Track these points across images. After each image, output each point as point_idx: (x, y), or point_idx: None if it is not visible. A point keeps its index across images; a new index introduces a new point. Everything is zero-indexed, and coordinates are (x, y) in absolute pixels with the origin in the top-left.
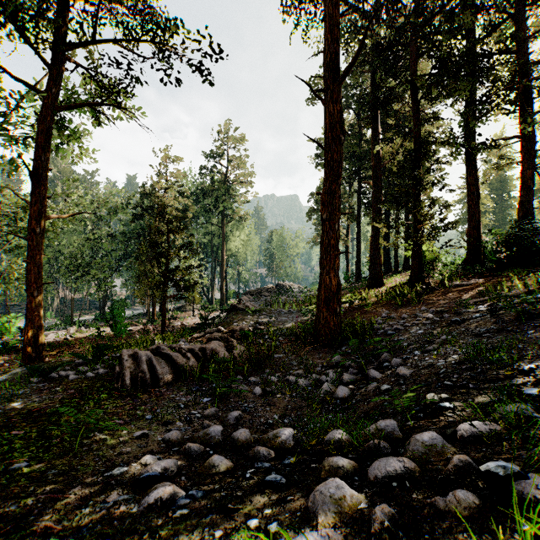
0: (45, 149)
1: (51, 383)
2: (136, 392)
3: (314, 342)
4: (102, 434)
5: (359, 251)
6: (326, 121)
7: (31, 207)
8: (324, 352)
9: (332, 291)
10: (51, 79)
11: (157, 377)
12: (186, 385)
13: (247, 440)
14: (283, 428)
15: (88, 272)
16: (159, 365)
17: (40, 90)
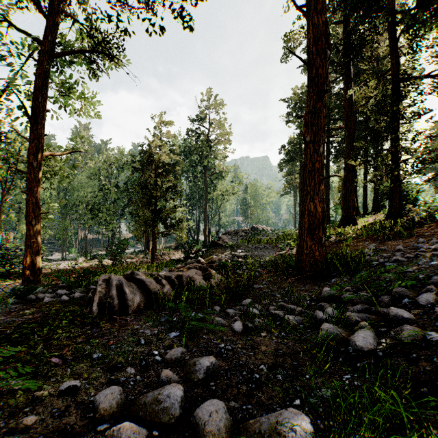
0: (42, 91)
1: (26, 305)
2: (100, 320)
3: (296, 273)
4: (19, 381)
5: (327, 195)
6: (310, 35)
7: (30, 143)
8: (310, 284)
9: (317, 218)
10: (48, 28)
11: (126, 304)
12: (156, 314)
13: (221, 433)
14: (286, 410)
15: (97, 215)
16: (130, 291)
17: (39, 39)
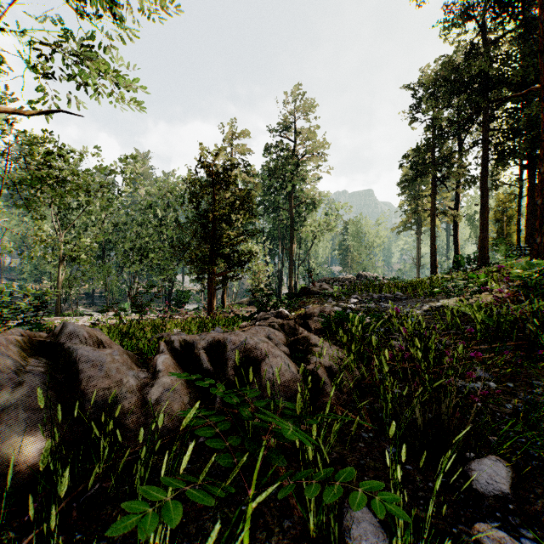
0: None
1: None
2: None
3: None
4: None
5: (484, 222)
6: None
7: None
8: None
9: None
10: None
11: None
12: None
13: None
14: None
15: (145, 257)
16: None
17: None
